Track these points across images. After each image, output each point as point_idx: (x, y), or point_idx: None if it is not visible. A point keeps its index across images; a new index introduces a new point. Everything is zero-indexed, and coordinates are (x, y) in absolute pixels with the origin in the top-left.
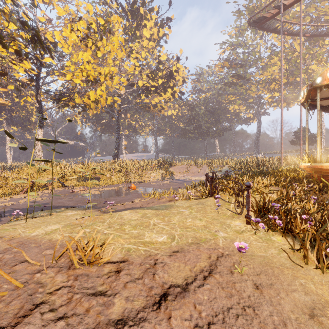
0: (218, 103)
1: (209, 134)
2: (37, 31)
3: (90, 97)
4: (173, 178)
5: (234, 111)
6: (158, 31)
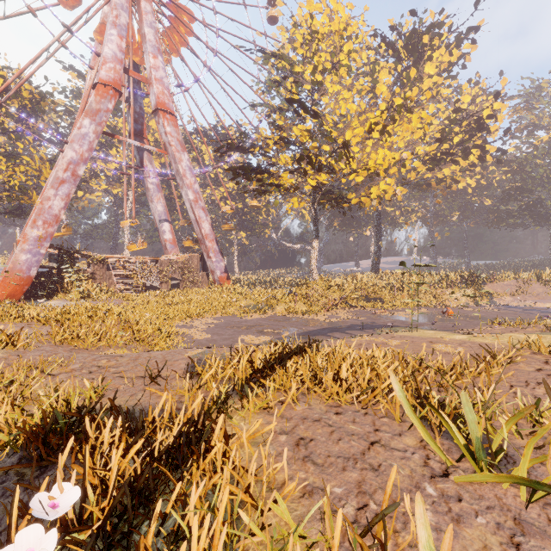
0: None
1: None
2: (346, 145)
3: (370, 195)
4: (494, 302)
5: None
6: (448, 55)
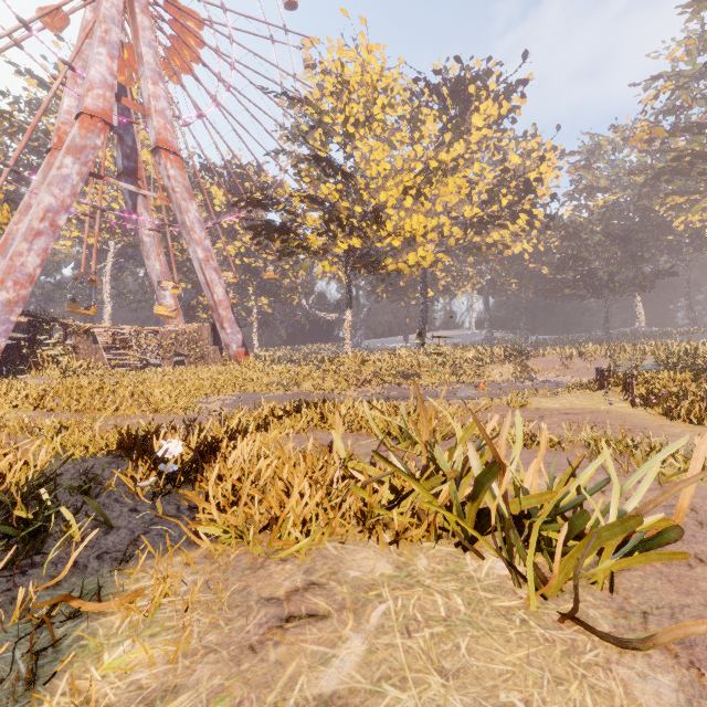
0: (640, 211)
1: (615, 288)
2: (378, 209)
3: (408, 261)
4: (535, 378)
5: (686, 228)
6: (498, 106)
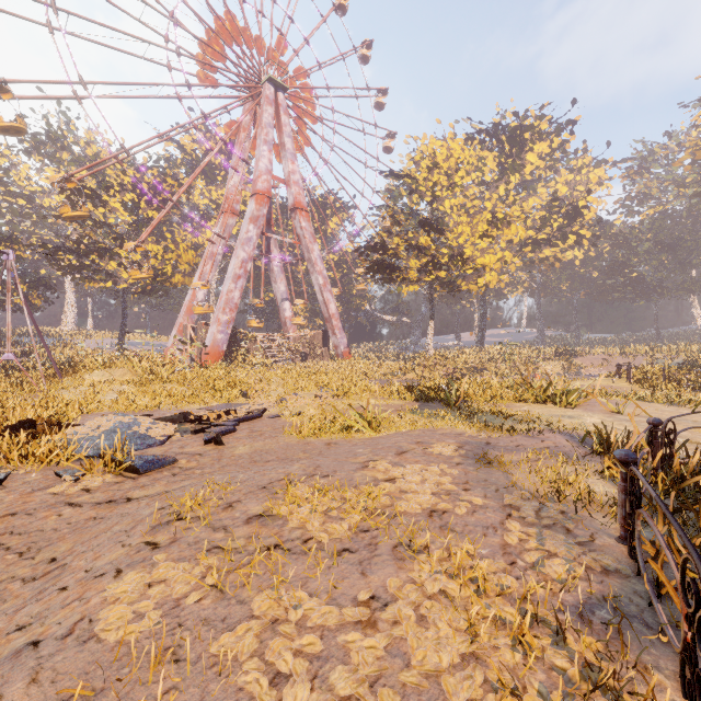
0: (693, 217)
1: (663, 292)
2: (462, 254)
3: (477, 284)
4: (581, 373)
5: None
6: (549, 141)
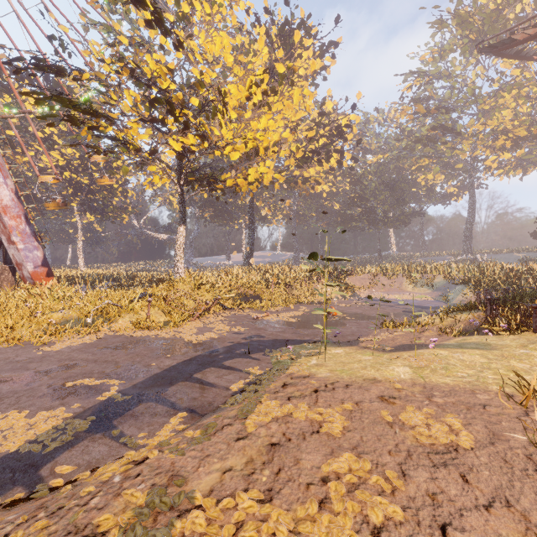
0: (396, 170)
1: (387, 222)
2: (222, 97)
3: (247, 177)
4: (356, 295)
5: (425, 184)
6: None
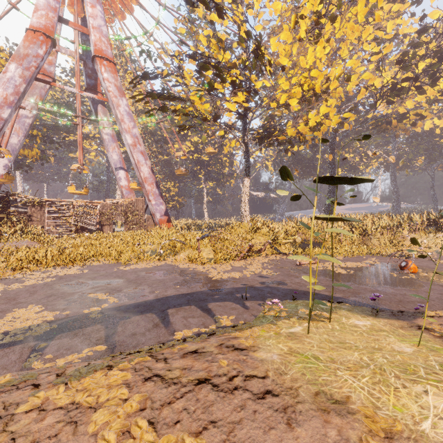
0: None
1: None
2: (258, 41)
3: (308, 123)
4: None
5: None
6: None
